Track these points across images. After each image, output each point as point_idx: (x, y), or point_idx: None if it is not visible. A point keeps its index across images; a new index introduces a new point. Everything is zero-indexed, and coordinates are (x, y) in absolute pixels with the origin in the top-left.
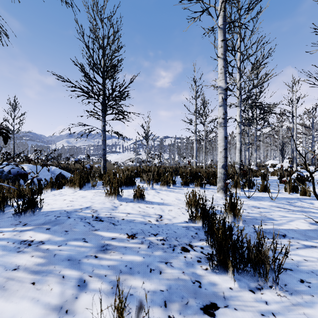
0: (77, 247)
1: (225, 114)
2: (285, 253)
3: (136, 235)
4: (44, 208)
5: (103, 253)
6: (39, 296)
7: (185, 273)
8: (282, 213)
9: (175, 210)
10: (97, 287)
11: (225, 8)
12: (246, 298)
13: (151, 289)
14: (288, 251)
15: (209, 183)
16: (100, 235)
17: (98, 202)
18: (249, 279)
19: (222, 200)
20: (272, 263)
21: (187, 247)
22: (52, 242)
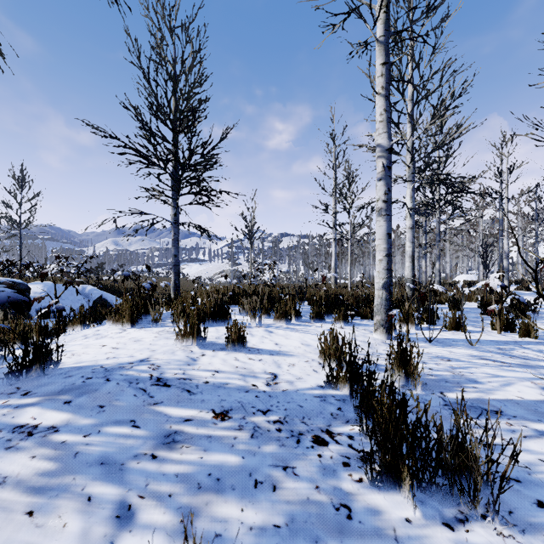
0: (119, 437)
1: (389, 193)
2: (513, 455)
3: (230, 412)
4: (65, 362)
5: (167, 448)
6: (38, 541)
7: (321, 489)
8: (491, 369)
9: (300, 364)
10: (152, 521)
11: (388, 7)
12: (439, 541)
13: (256, 524)
14: (519, 451)
15: (360, 315)
16: (163, 414)
17: (162, 351)
18: (442, 500)
19: (383, 346)
20: (486, 472)
21: (323, 435)
22: (74, 429)
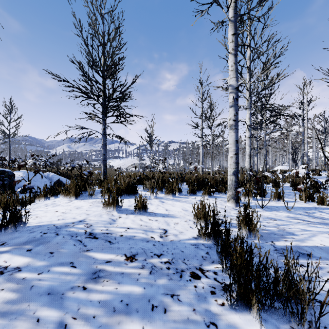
0: (62, 274)
1: (237, 115)
2: None
3: (136, 256)
4: (31, 222)
5: (93, 282)
6: None
7: (196, 311)
8: (302, 226)
9: (181, 223)
10: None
11: None
12: None
13: None
14: None
15: (218, 191)
16: (92, 258)
17: (94, 215)
18: (278, 319)
19: (233, 210)
20: (310, 301)
21: (197, 272)
22: (32, 269)
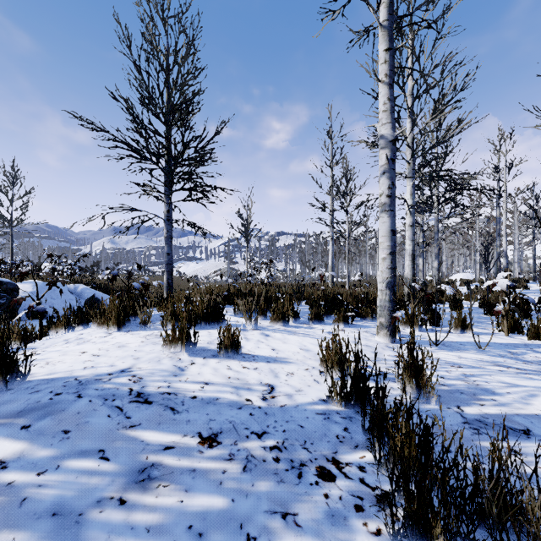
0: (81, 474)
1: (393, 187)
2: None
3: (220, 436)
4: (36, 372)
5: (139, 489)
6: None
7: None
8: (507, 377)
9: (299, 373)
10: None
11: None
12: None
13: None
14: None
15: (360, 316)
16: (139, 440)
17: (147, 359)
18: None
19: (387, 350)
20: None
21: (328, 466)
22: (27, 464)
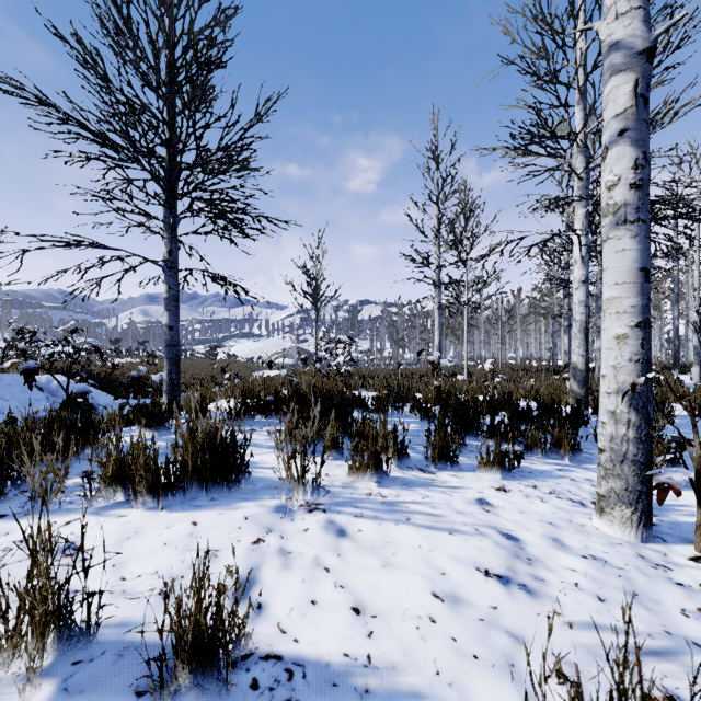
0: None
1: (645, 165)
2: None
3: None
4: None
5: None
6: None
7: None
8: None
9: None
10: None
11: None
12: None
13: None
14: None
15: (518, 443)
16: None
17: None
18: None
19: (661, 582)
20: None
21: None
22: None
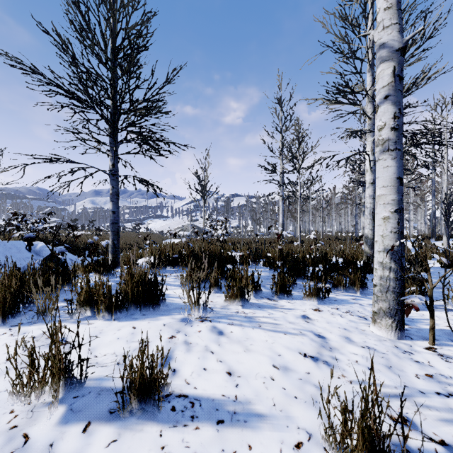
0: None
1: (400, 116)
2: None
3: None
4: None
5: None
6: None
7: None
8: None
9: None
10: None
11: None
12: None
13: None
14: None
15: (329, 283)
16: None
17: None
18: None
19: (406, 360)
20: None
21: None
22: None
